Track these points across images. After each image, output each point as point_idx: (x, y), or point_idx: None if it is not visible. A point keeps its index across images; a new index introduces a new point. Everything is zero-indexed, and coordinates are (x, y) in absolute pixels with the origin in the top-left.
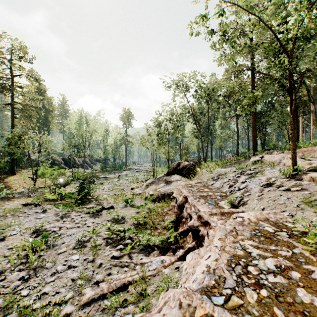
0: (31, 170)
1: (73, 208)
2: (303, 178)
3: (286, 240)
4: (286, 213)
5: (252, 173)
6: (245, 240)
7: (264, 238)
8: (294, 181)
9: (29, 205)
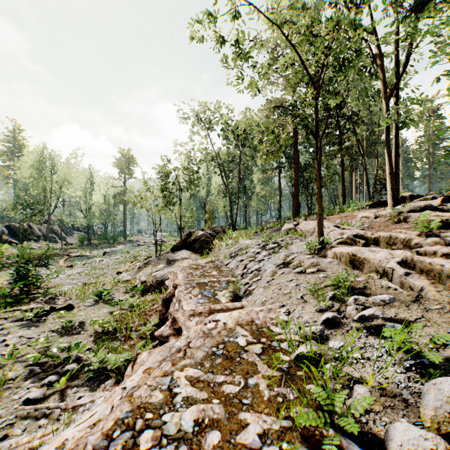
0: None
1: None
2: (328, 254)
3: (252, 360)
4: (283, 309)
5: (273, 248)
6: (186, 369)
7: (222, 359)
8: (318, 258)
9: None
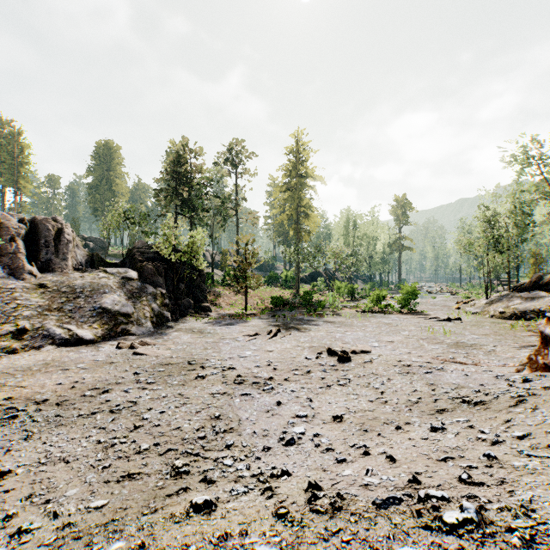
0: (304, 286)
1: (414, 317)
2: None
3: None
4: None
5: None
6: None
7: None
8: None
9: (366, 312)
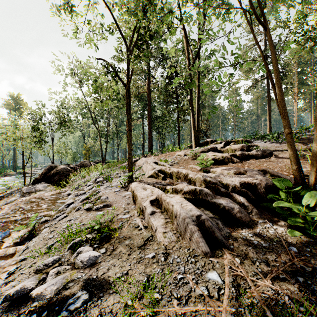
0: None
1: None
2: (129, 188)
3: None
4: (13, 268)
5: (98, 181)
6: None
7: None
8: (122, 191)
9: None
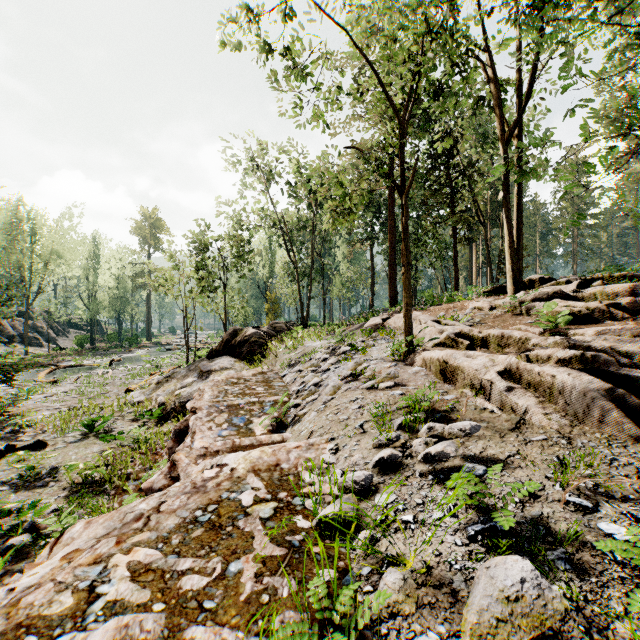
0: None
1: None
2: (416, 361)
3: (249, 530)
4: (330, 445)
5: (345, 352)
6: (134, 550)
7: (203, 530)
8: (402, 366)
9: None
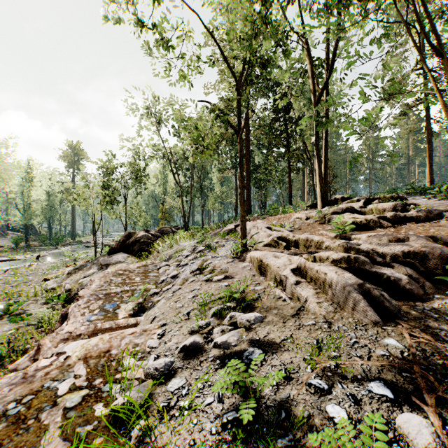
0: None
1: None
2: (246, 258)
3: (47, 422)
4: (159, 330)
5: (201, 251)
6: None
7: (5, 425)
8: (237, 262)
9: None
